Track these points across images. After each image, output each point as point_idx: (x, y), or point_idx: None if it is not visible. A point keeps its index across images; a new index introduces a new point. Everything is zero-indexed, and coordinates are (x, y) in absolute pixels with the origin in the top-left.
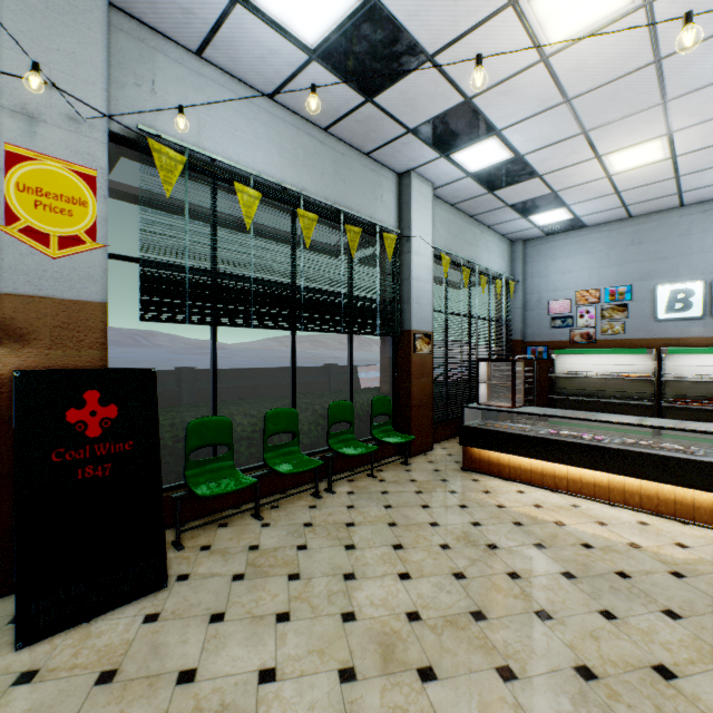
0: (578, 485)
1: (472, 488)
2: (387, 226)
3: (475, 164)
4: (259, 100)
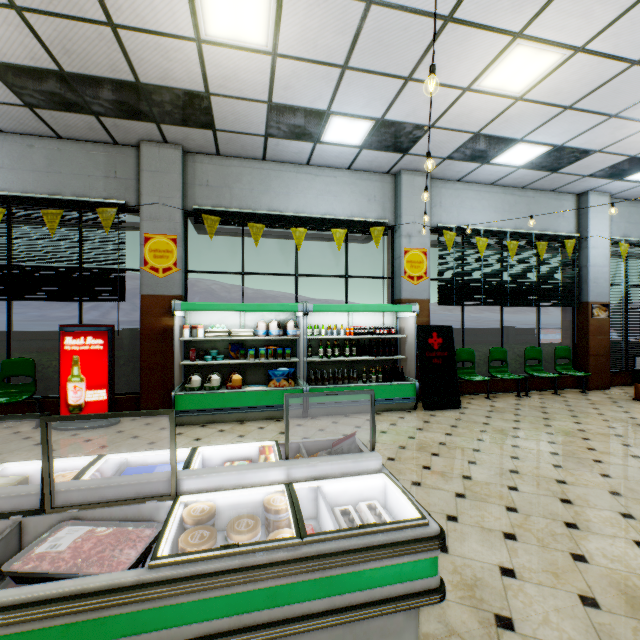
0: None
1: (638, 407)
2: (567, 234)
3: None
4: (484, 189)
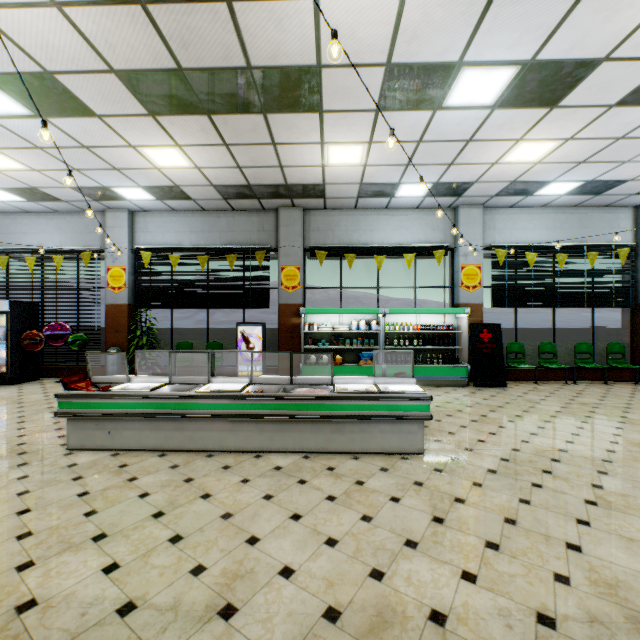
0: None
1: None
2: (621, 243)
3: None
4: (535, 211)
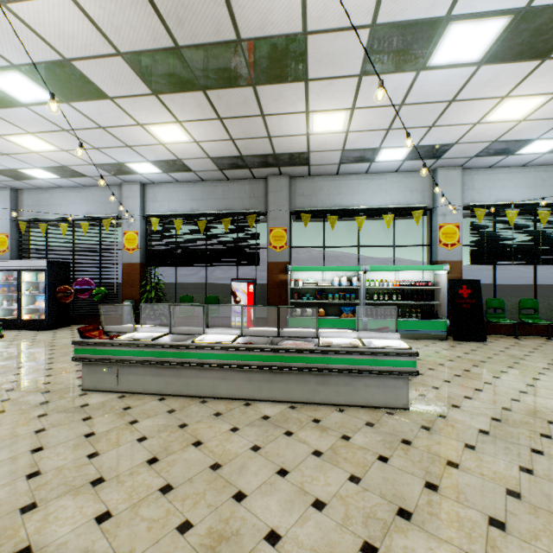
0: None
1: None
2: None
3: None
4: (515, 170)
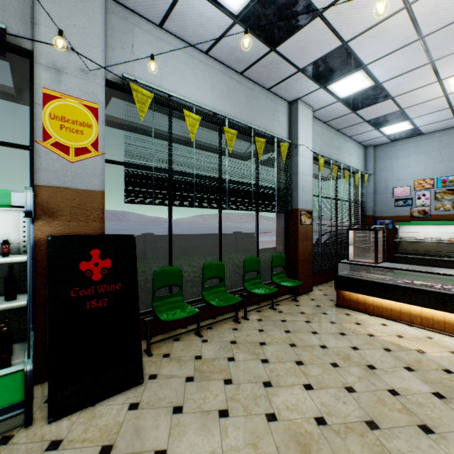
0: (430, 321)
1: (347, 320)
2: (281, 138)
3: (344, 92)
4: (198, 55)
